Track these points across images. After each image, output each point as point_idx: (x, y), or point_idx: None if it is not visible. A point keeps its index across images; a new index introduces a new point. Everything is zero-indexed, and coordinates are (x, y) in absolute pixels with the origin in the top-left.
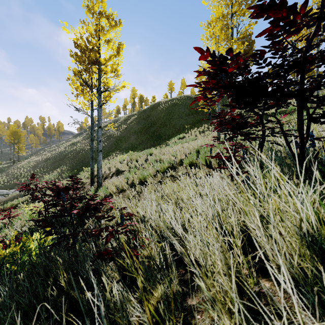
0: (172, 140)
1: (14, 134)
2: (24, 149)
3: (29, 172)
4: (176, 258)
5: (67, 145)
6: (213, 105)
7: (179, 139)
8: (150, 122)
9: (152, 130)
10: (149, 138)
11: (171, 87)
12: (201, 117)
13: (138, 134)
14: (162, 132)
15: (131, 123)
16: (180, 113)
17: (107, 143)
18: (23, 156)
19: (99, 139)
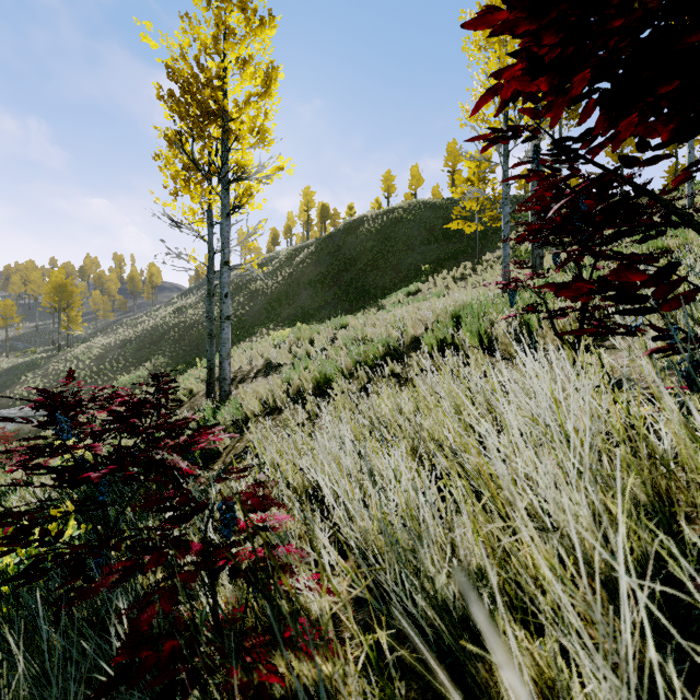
0: (391, 298)
1: (61, 290)
2: (80, 320)
3: (89, 369)
4: (437, 692)
5: (167, 314)
6: (554, 112)
7: (406, 295)
8: (343, 261)
9: (347, 278)
10: (341, 296)
11: (389, 185)
12: (458, 246)
13: (317, 287)
14: (370, 282)
15: (301, 263)
16: (409, 239)
17: (250, 308)
18: (79, 337)
19: (225, 291)
